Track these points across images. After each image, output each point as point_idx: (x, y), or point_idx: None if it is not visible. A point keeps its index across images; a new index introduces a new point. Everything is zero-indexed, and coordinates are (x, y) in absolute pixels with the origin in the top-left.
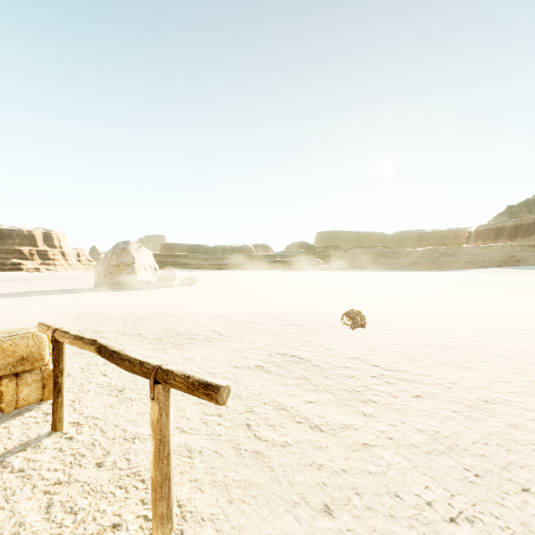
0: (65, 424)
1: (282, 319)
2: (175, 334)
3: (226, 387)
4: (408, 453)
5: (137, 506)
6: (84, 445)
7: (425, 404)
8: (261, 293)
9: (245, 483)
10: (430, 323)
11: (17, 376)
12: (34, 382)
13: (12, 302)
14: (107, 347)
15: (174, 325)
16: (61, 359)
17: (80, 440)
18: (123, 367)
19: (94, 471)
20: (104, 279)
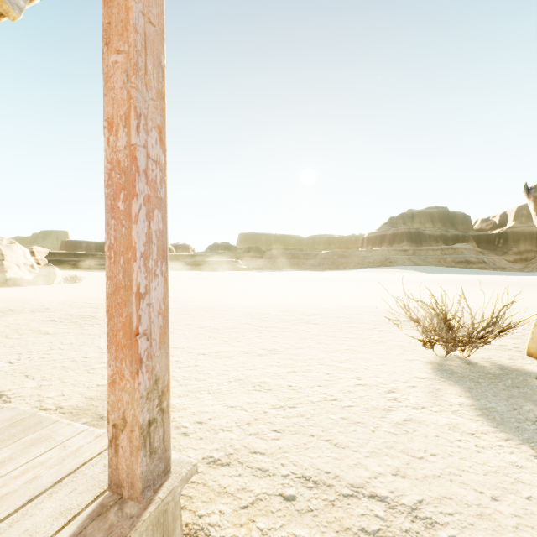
0: None
1: None
2: (8, 311)
3: None
4: (82, 336)
5: None
6: None
7: None
8: None
9: None
10: (227, 299)
11: None
12: None
13: None
14: None
15: (14, 307)
16: None
17: None
18: None
19: None
20: None
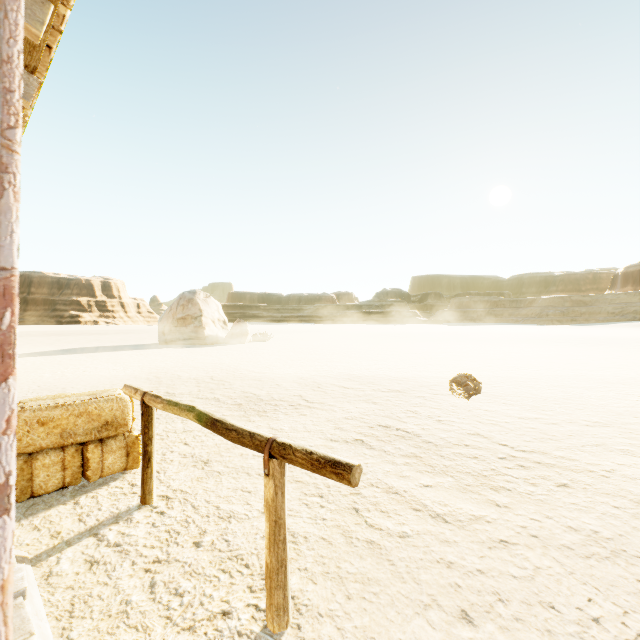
0: (154, 497)
1: (379, 384)
2: (256, 399)
3: (358, 466)
4: (560, 556)
5: (245, 594)
6: (177, 522)
7: (575, 495)
8: (348, 352)
9: (362, 577)
10: (569, 393)
11: (102, 442)
12: (119, 449)
13: (76, 359)
14: (208, 415)
15: (253, 388)
16: (150, 425)
17: (172, 516)
18: (229, 438)
19: (193, 551)
20: (169, 334)
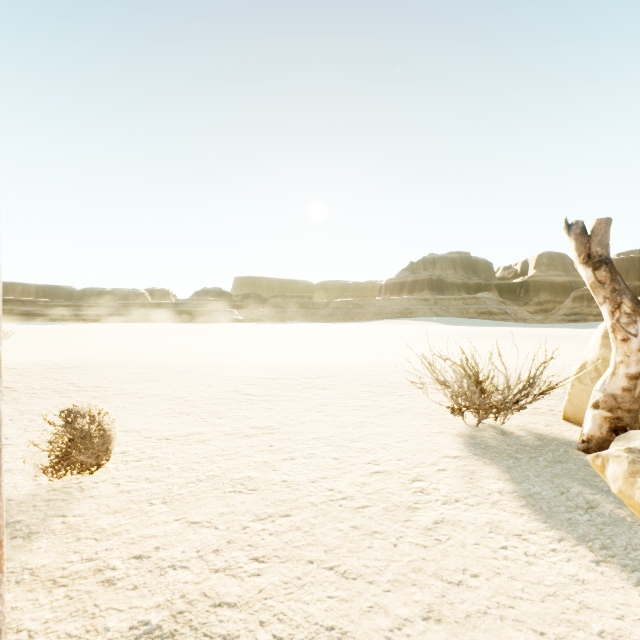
0: None
1: (60, 364)
2: None
3: None
4: None
5: None
6: None
7: (63, 399)
8: (92, 345)
9: None
10: (213, 359)
11: None
12: None
13: None
14: None
15: None
16: None
17: None
18: None
19: None
20: None
